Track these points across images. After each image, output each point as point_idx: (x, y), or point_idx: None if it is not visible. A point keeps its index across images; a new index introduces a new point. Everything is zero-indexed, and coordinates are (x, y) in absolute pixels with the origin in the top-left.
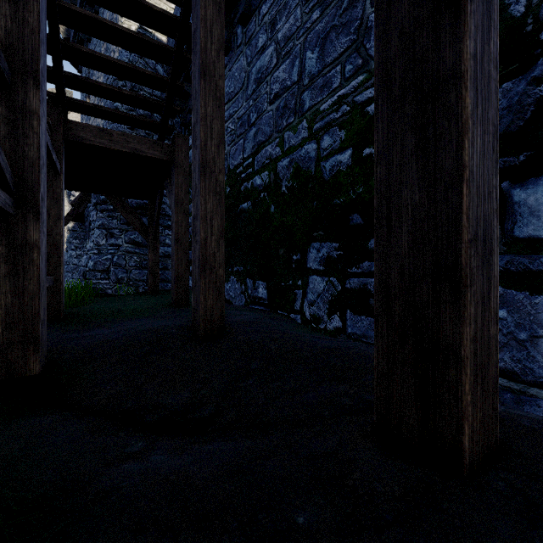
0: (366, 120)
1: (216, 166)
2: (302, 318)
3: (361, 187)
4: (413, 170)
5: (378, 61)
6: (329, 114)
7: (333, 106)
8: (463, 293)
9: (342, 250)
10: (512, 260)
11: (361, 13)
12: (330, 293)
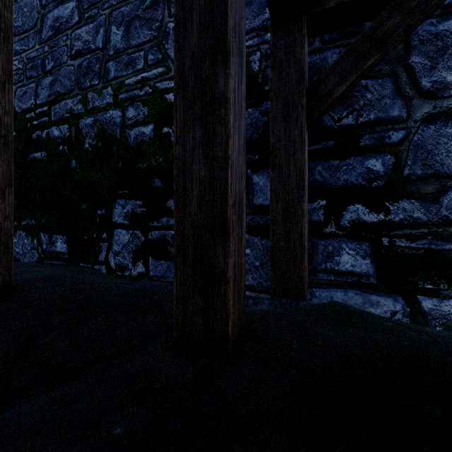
0: (165, 105)
1: (0, 106)
2: (107, 268)
3: (161, 158)
4: (200, 153)
5: (177, 68)
6: (134, 90)
7: (138, 84)
8: (229, 237)
9: (145, 207)
10: (253, 218)
11: (161, 18)
12: (134, 244)
